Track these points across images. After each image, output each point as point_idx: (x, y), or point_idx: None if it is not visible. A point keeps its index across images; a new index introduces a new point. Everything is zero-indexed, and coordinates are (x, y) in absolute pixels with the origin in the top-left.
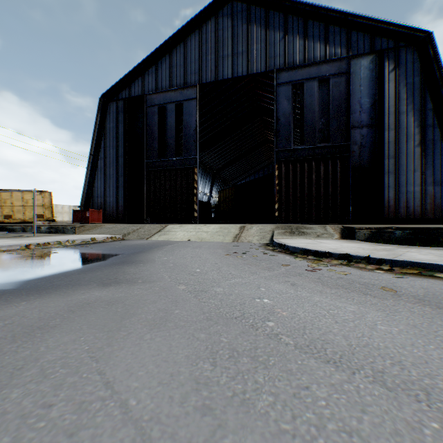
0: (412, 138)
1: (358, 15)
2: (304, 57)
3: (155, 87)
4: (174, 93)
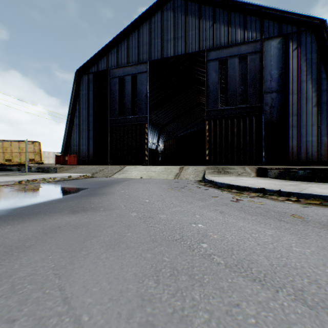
0: (311, 100)
1: (269, 8)
2: (228, 40)
3: (116, 64)
4: (130, 68)
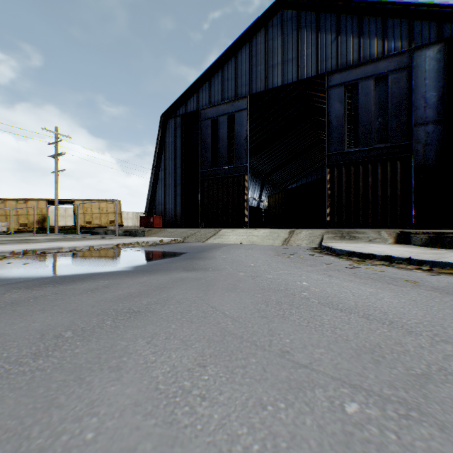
0: None
1: (422, 3)
2: (359, 56)
3: (208, 102)
4: (225, 105)
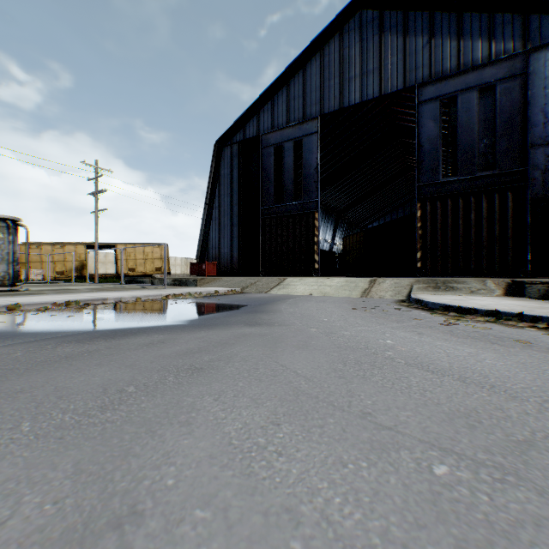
0: None
1: None
2: (458, 63)
3: (271, 125)
4: (291, 129)
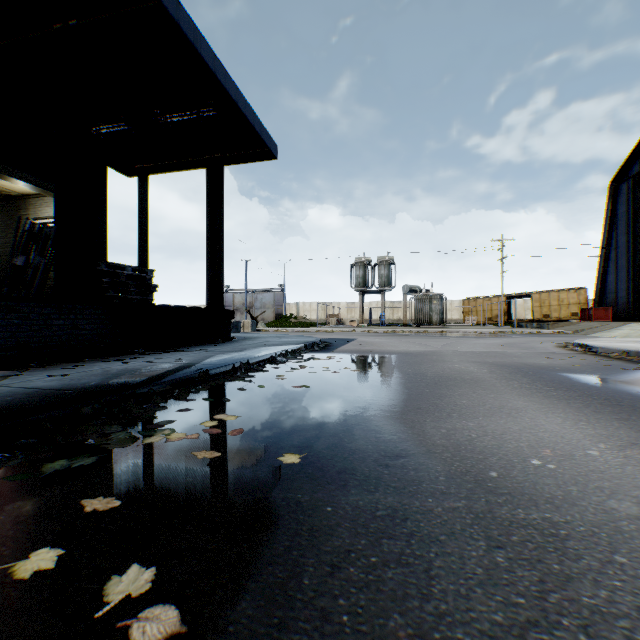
0: None
1: None
2: None
3: None
4: None
